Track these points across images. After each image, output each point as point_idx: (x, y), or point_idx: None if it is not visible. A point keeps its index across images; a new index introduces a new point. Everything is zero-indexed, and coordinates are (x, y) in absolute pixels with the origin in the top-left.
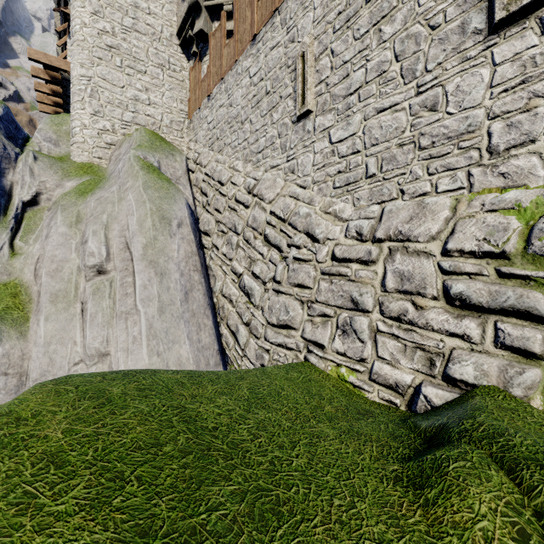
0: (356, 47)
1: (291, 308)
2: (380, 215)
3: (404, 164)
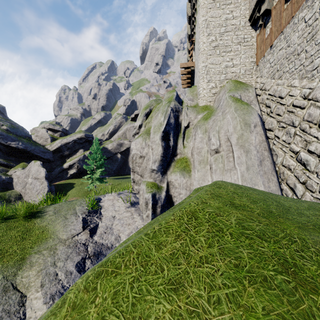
0: None
1: None
2: None
3: None
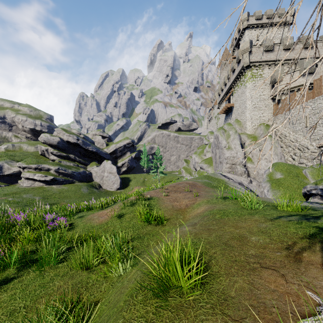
0: (316, 119)
1: (303, 160)
2: None
3: (322, 139)
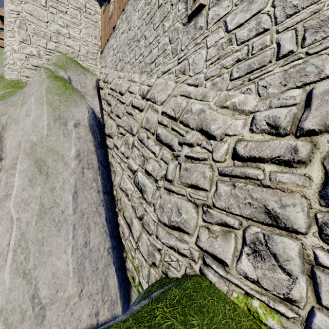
0: None
1: (183, 209)
2: (304, 100)
3: None
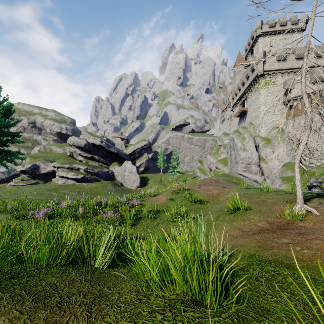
0: None
1: (313, 161)
2: None
3: None
